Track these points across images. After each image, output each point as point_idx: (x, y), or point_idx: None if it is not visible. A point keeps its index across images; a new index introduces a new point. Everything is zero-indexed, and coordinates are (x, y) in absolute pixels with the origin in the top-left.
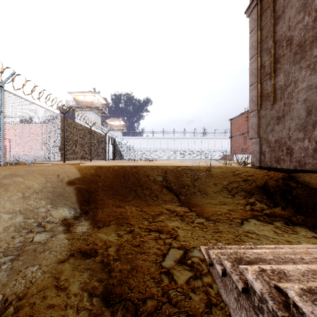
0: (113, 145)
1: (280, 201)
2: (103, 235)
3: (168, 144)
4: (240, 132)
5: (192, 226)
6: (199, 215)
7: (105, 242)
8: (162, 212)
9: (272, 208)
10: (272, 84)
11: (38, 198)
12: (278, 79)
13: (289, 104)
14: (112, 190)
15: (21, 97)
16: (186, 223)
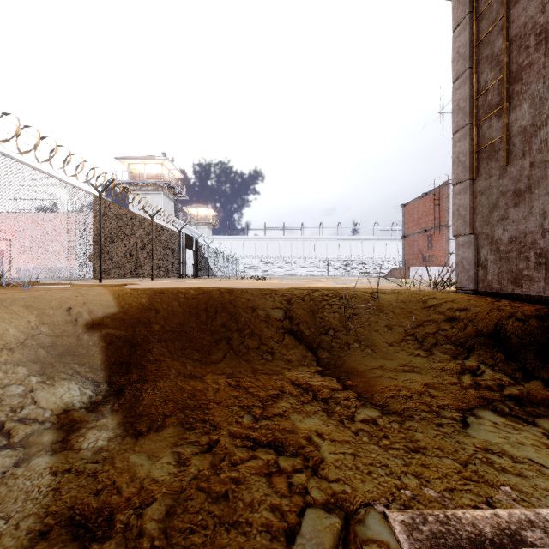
0: (193, 251)
1: (537, 367)
2: (142, 461)
3: (292, 249)
4: (422, 228)
5: (352, 430)
6: (365, 399)
7: (141, 486)
8: (283, 391)
9: (521, 383)
10: (505, 126)
11: (11, 363)
12: (516, 114)
13: (543, 163)
14: (180, 340)
15: (11, 158)
16: (338, 423)
